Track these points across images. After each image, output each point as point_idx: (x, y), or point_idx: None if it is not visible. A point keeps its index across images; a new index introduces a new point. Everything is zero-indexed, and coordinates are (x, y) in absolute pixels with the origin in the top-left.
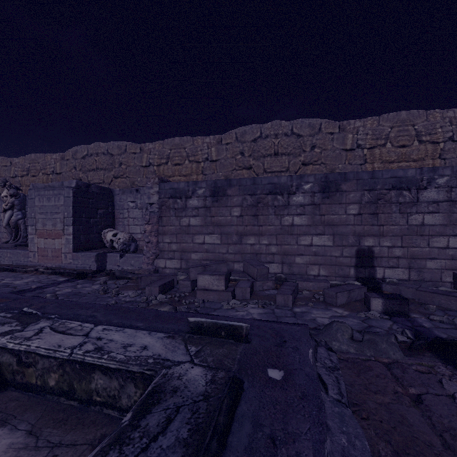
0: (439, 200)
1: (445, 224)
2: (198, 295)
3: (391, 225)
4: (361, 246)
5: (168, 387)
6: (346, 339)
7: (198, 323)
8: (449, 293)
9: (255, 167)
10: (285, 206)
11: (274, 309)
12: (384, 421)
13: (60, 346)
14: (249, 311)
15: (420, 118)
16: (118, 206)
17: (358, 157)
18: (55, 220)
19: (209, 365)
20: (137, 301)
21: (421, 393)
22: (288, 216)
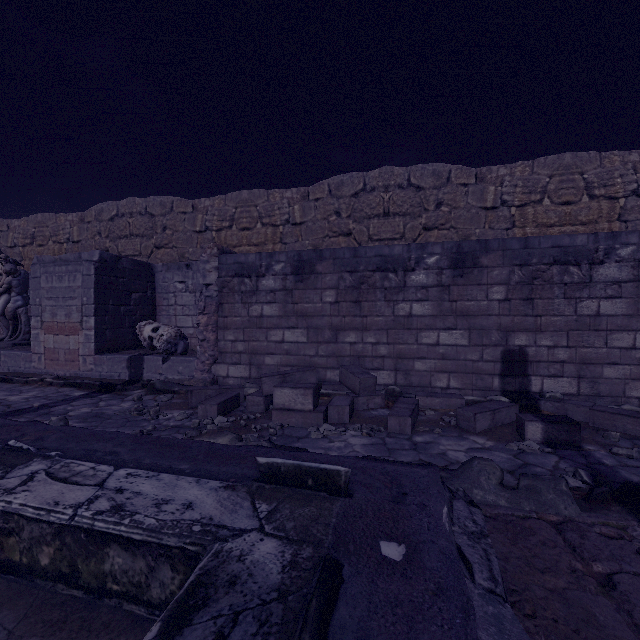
0: (621, 279)
1: (631, 314)
2: (275, 417)
3: (553, 315)
4: (509, 346)
5: (221, 575)
6: (494, 485)
7: (273, 466)
8: (638, 414)
9: (357, 233)
10: (400, 288)
11: (385, 438)
12: (560, 620)
13: (57, 504)
14: (349, 441)
15: (591, 164)
16: (160, 289)
17: (502, 219)
18: (69, 308)
19: (288, 535)
20: (185, 426)
21: (612, 571)
22: (404, 303)
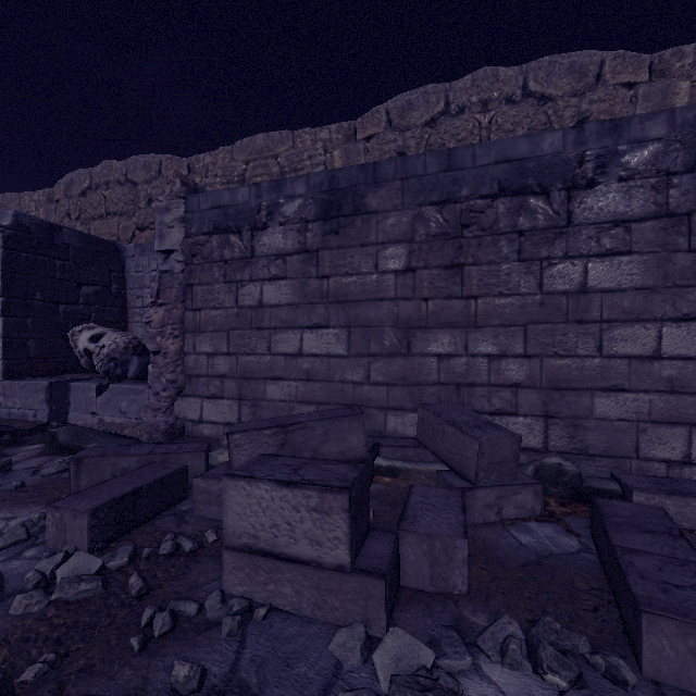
0: None
1: None
2: (230, 571)
3: None
4: None
5: None
6: None
7: None
8: None
9: None
10: (558, 230)
11: None
12: None
13: None
14: None
15: None
16: (132, 282)
17: None
18: None
19: None
20: None
21: None
22: (566, 262)
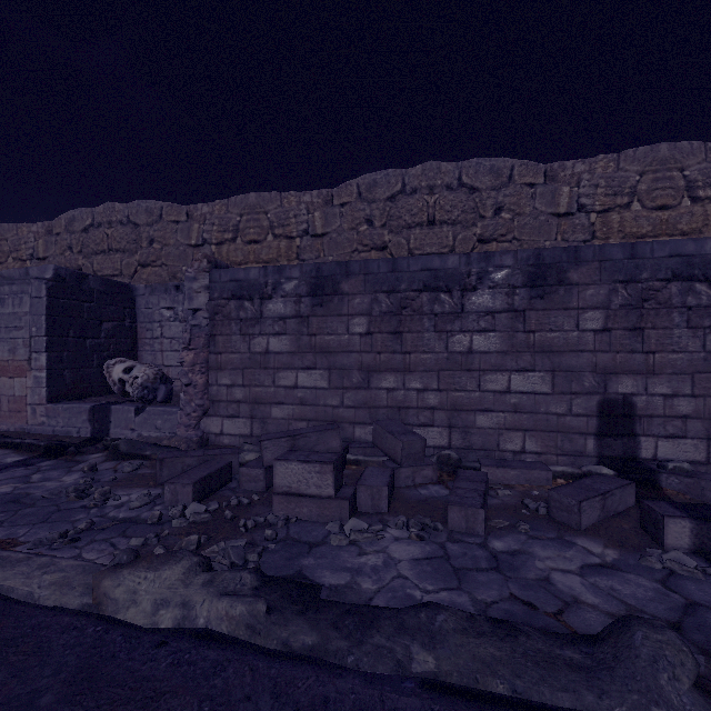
0: None
1: None
2: (277, 505)
3: (671, 351)
4: (609, 394)
5: None
6: (688, 694)
7: None
8: None
9: (394, 246)
10: (457, 315)
11: (446, 544)
12: None
13: None
14: (390, 553)
15: (694, 157)
16: (142, 317)
17: (579, 228)
18: (14, 341)
19: None
20: (141, 520)
21: None
22: (461, 334)
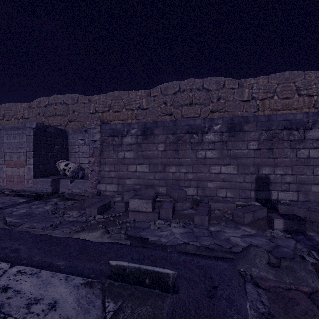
0: None
1: None
2: (130, 215)
3: (283, 157)
4: (260, 174)
5: None
6: (264, 265)
7: (120, 268)
8: None
9: (176, 113)
10: (200, 143)
11: (193, 228)
12: None
13: None
14: (172, 231)
15: (299, 77)
16: (71, 143)
17: (252, 106)
18: (19, 153)
19: None
20: (78, 221)
21: None
22: (201, 150)
